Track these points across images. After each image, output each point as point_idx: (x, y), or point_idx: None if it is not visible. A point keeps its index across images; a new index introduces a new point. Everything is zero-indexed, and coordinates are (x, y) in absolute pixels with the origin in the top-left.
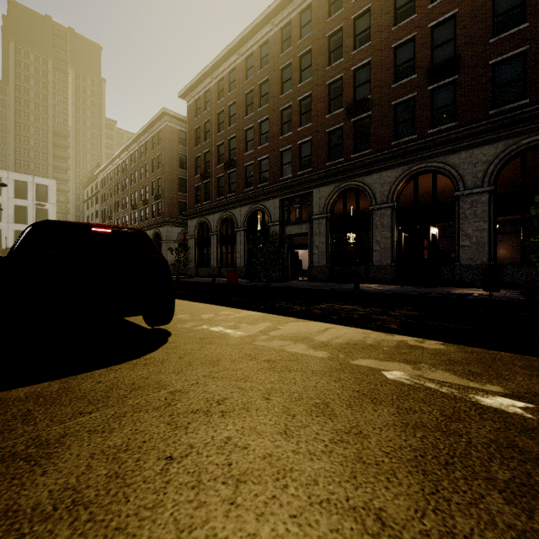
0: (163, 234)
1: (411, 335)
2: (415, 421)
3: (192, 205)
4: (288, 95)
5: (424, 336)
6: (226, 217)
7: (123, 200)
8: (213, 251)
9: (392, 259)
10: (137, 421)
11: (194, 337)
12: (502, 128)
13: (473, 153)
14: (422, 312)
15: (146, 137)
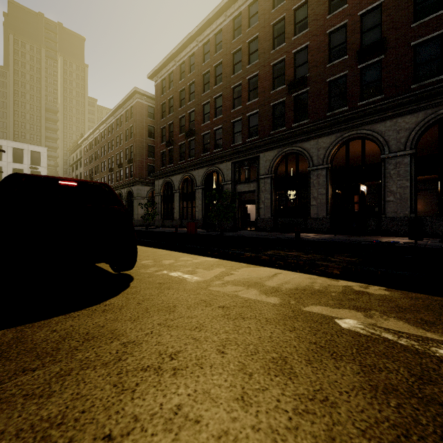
0: (135, 192)
1: (354, 280)
2: (384, 383)
3: (158, 167)
4: (238, 75)
5: (367, 281)
6: (187, 178)
7: (102, 164)
8: (176, 206)
9: (327, 212)
10: (81, 381)
11: (154, 282)
12: (422, 100)
13: (397, 122)
14: (358, 258)
15: (121, 112)
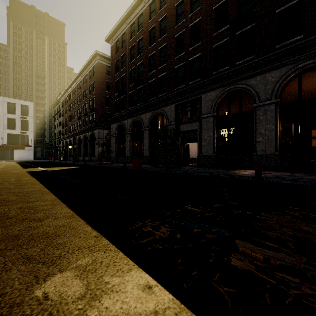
0: (96, 134)
1: None
2: None
3: (113, 113)
4: (181, 24)
5: None
6: (136, 121)
7: (73, 114)
8: (127, 145)
9: (276, 149)
10: None
11: None
12: None
13: None
14: None
15: (86, 72)
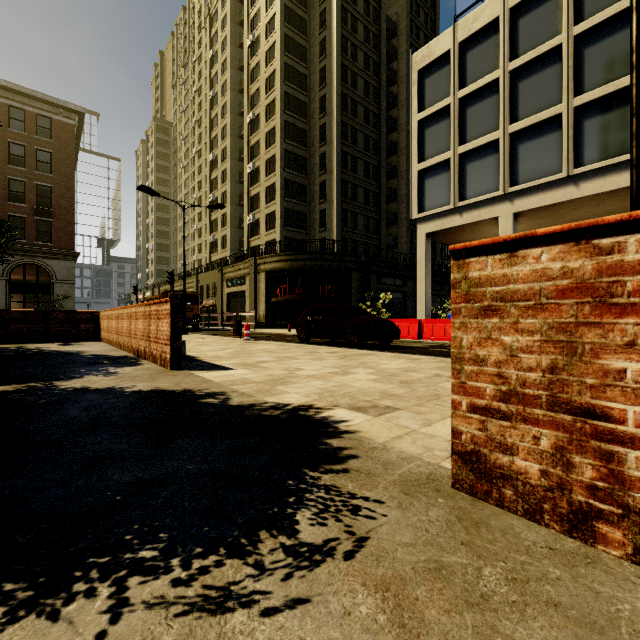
0: None
1: None
2: None
3: None
4: None
5: None
6: None
7: None
8: None
9: None
10: None
11: None
12: (14, 250)
13: None
14: None
15: None
